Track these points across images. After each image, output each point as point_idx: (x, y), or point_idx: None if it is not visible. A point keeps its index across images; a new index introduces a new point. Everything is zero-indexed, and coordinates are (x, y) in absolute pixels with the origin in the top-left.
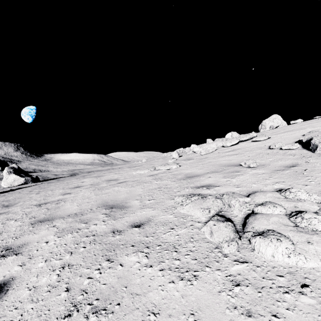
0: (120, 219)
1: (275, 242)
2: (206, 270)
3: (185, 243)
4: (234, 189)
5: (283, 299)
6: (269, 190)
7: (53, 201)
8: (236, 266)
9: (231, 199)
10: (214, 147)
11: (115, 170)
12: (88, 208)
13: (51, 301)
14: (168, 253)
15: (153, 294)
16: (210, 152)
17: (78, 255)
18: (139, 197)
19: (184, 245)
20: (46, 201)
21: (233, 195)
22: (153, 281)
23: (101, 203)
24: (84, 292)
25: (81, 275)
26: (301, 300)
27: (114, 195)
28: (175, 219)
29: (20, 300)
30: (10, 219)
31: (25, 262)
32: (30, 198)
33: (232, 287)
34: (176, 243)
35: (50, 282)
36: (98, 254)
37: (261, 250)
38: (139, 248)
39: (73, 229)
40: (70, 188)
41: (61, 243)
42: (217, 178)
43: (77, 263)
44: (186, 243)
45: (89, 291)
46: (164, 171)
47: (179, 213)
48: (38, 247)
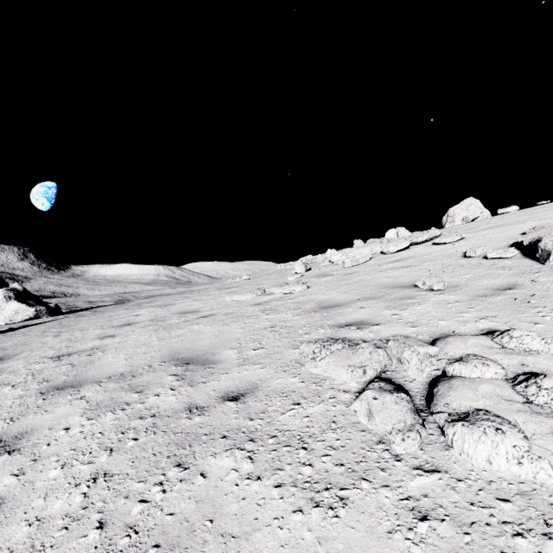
0: (202, 386)
1: (492, 435)
2: (362, 486)
3: (321, 431)
4: (407, 330)
5: (513, 549)
6: (470, 332)
7: (83, 351)
8: (420, 478)
9: (403, 349)
10: (367, 254)
11: (194, 294)
12: (144, 364)
13: (69, 548)
14: (291, 452)
15: (264, 536)
16: (360, 262)
17: (123, 454)
18: (236, 343)
19: (320, 435)
20: (71, 351)
21: (407, 341)
22: (263, 509)
23: (168, 355)
24: (132, 530)
25: (127, 496)
26: (548, 552)
27: (192, 340)
28: (302, 386)
29: (10, 547)
30: (4, 384)
31: (24, 468)
32: (43, 345)
33: (415, 523)
34: (304, 431)
35: (70, 510)
36: (160, 453)
37: (465, 449)
38: (237, 442)
39: (117, 404)
40: (114, 326)
41: (94, 430)
42: (376, 310)
43: (121, 470)
44: (323, 432)
45: (141, 528)
46: (281, 296)
47: (309, 374)
48: (50, 438)
